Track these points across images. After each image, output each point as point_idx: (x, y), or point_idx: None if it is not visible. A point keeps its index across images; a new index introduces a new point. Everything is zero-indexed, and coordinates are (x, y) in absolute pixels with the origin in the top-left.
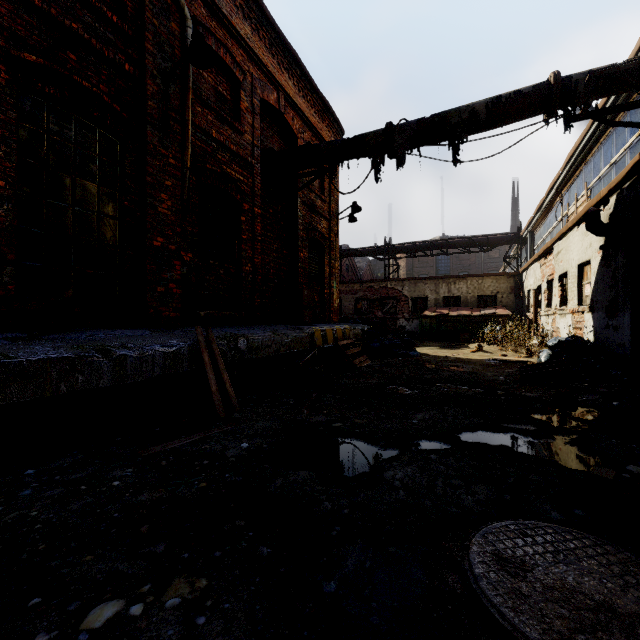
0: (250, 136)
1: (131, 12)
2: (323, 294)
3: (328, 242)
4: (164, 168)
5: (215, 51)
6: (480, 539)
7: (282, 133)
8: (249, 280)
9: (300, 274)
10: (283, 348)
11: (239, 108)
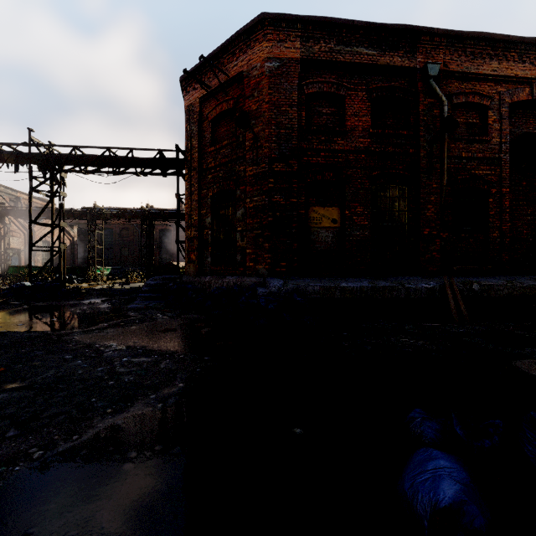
0: (497, 138)
1: (412, 122)
2: None
3: None
4: (429, 191)
5: (465, 102)
6: None
7: None
8: (496, 243)
9: None
10: (516, 292)
11: (486, 124)
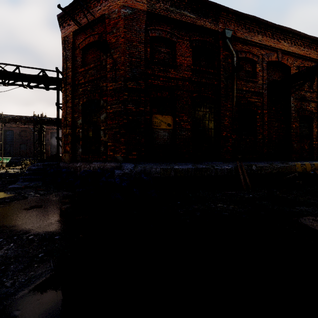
0: (261, 81)
1: (216, 65)
2: (312, 144)
3: (316, 114)
4: (226, 109)
5: (244, 57)
6: (312, 217)
7: (280, 69)
8: (260, 142)
9: (292, 135)
10: (274, 171)
11: (255, 72)
